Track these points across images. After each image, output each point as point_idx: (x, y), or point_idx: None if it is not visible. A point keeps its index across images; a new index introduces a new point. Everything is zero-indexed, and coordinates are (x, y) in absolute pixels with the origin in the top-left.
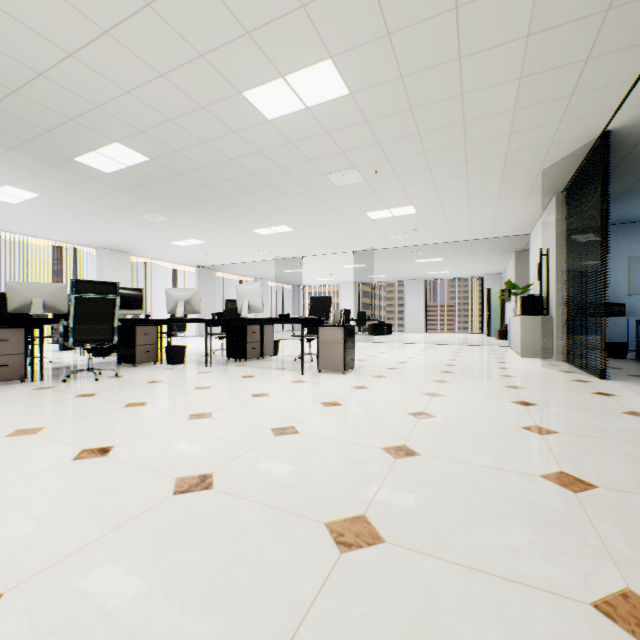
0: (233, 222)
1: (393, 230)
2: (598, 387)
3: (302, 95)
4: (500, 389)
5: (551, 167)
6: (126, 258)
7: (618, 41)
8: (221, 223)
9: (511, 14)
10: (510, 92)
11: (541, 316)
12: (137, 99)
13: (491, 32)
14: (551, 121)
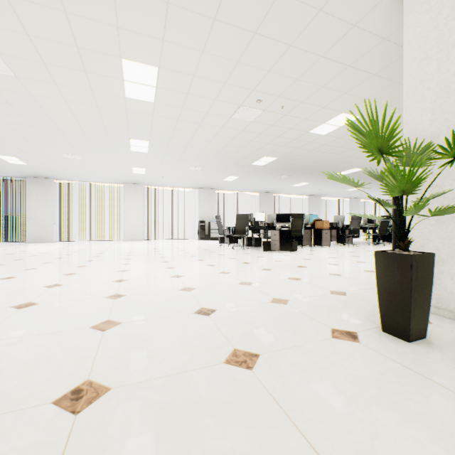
0: None
1: None
2: None
3: None
4: None
5: None
6: (358, 201)
7: None
8: None
9: None
10: None
11: None
12: None
13: None
14: None
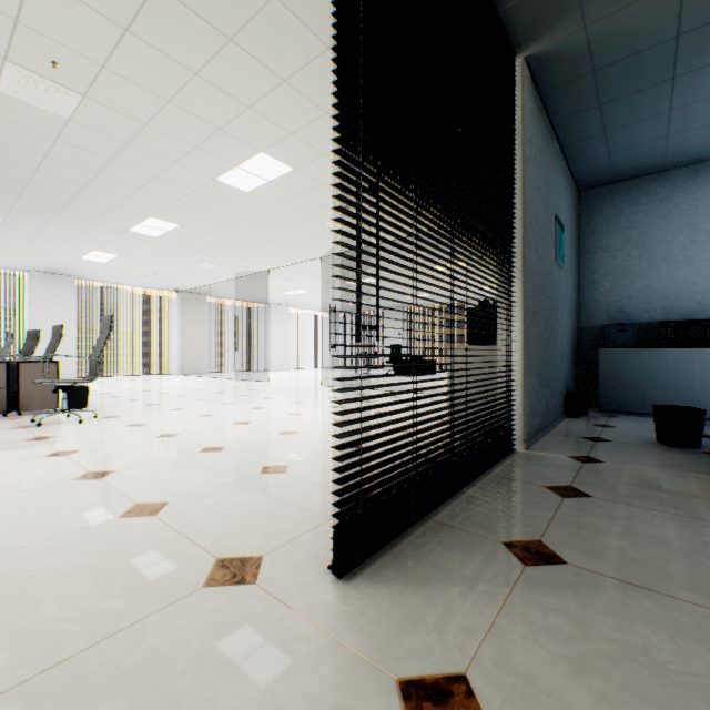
0: (81, 218)
1: (315, 212)
2: (111, 650)
3: None
4: None
5: None
6: (69, 282)
7: None
8: (71, 221)
9: None
10: None
11: (484, 346)
12: None
13: None
14: None
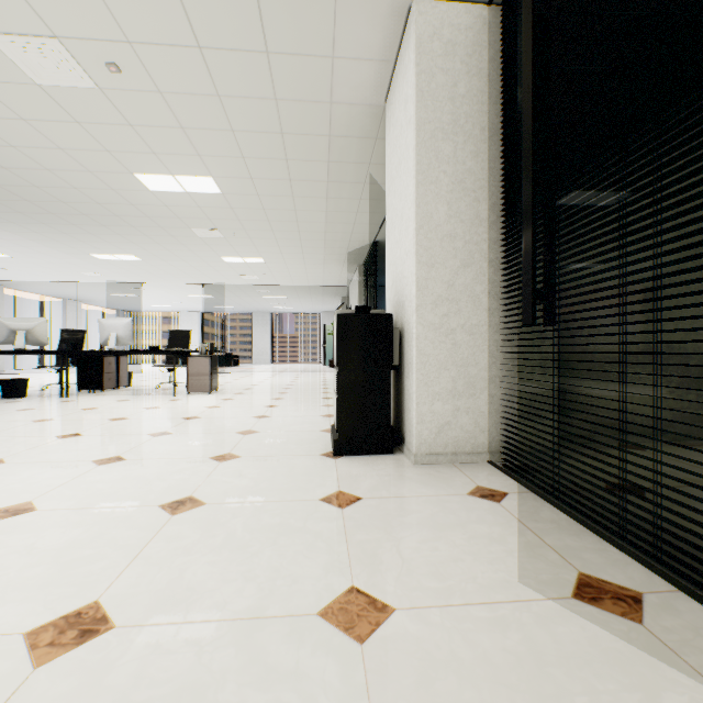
0: (68, 244)
1: (245, 272)
2: None
3: (185, 186)
4: (318, 394)
5: (353, 251)
6: None
7: (369, 210)
8: (50, 243)
9: (318, 189)
10: (323, 215)
11: None
12: (20, 152)
13: (309, 192)
14: (347, 231)
